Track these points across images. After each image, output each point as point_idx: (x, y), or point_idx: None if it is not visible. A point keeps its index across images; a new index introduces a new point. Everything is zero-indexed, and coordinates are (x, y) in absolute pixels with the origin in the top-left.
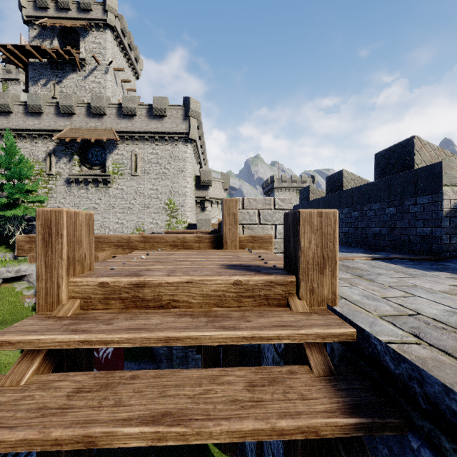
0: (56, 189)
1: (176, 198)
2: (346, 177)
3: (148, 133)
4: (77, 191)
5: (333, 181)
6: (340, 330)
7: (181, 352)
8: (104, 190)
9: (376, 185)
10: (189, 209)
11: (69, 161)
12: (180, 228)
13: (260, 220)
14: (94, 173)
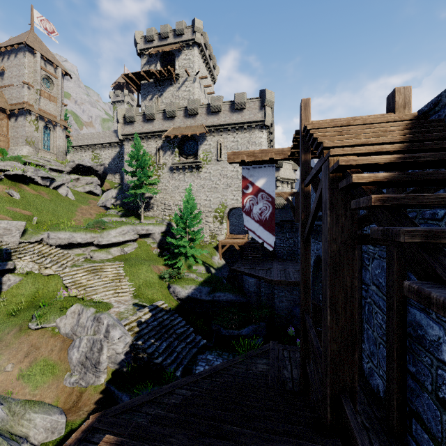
0: (163, 175)
1: None
2: None
3: (230, 125)
4: (177, 176)
5: None
6: (411, 113)
7: (268, 290)
8: (196, 174)
9: None
10: None
11: (172, 153)
12: None
13: None
14: (190, 161)
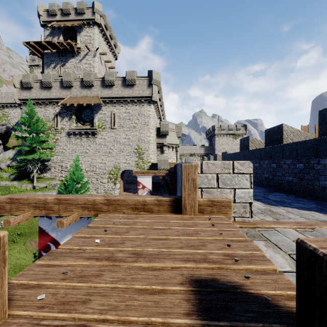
0: (60, 139)
1: (142, 144)
2: (286, 130)
3: (122, 98)
4: (74, 140)
5: (273, 134)
6: None
7: None
8: (92, 139)
9: (326, 141)
10: (152, 152)
11: (69, 119)
12: (145, 167)
13: (218, 184)
14: (86, 127)
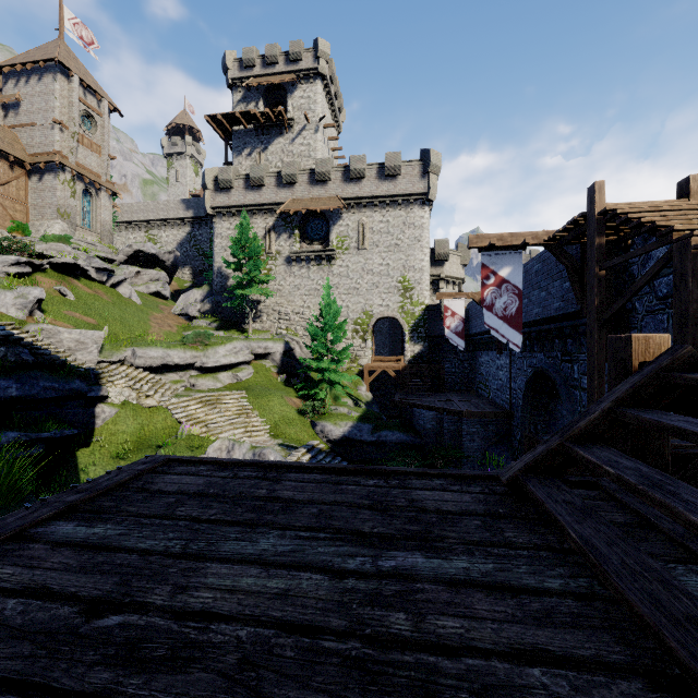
0: (275, 270)
1: (410, 274)
2: None
3: (378, 198)
4: (298, 270)
5: None
6: None
7: (453, 426)
8: (327, 268)
9: None
10: (427, 288)
11: (289, 237)
12: (416, 311)
13: None
14: (318, 248)
